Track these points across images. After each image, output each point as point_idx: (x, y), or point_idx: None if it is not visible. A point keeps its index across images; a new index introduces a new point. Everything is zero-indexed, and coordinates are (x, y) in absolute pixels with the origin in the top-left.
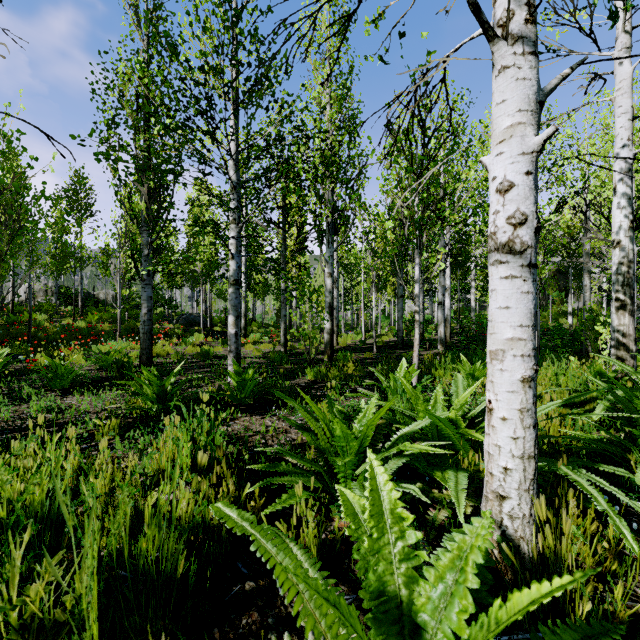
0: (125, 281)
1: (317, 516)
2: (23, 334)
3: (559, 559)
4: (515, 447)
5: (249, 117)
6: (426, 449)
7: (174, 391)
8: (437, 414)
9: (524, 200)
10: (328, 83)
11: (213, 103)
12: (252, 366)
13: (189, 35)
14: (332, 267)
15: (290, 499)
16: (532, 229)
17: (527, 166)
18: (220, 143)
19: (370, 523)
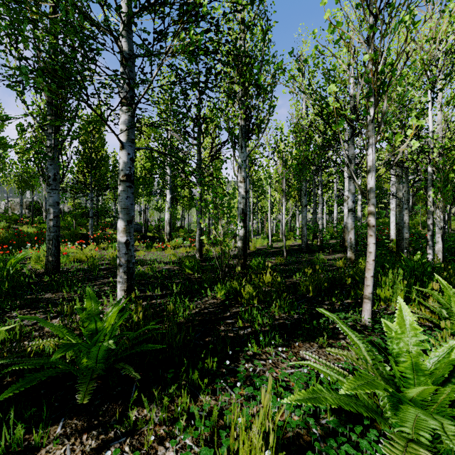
0: (73, 195)
1: None
2: None
3: None
4: None
5: None
6: None
7: None
8: None
9: None
10: None
11: None
12: (120, 300)
13: None
14: (245, 172)
15: None
16: None
17: None
18: None
19: None
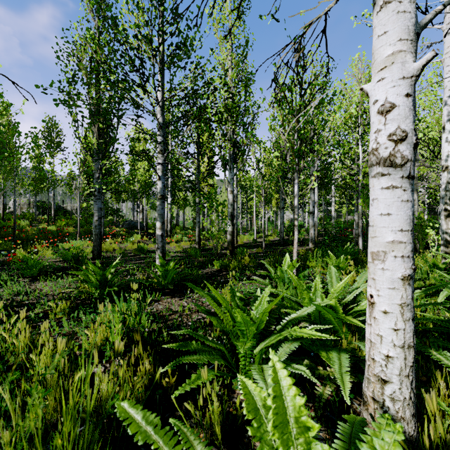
0: (84, 197)
1: (221, 388)
2: (10, 235)
3: (448, 449)
4: (396, 337)
5: (171, 74)
6: (314, 335)
7: (113, 279)
8: (319, 302)
9: (404, 119)
10: (230, 53)
11: (143, 61)
12: (173, 259)
13: (126, 13)
14: (233, 186)
15: (198, 380)
16: (411, 145)
17: (407, 89)
18: (149, 93)
19: (275, 434)
